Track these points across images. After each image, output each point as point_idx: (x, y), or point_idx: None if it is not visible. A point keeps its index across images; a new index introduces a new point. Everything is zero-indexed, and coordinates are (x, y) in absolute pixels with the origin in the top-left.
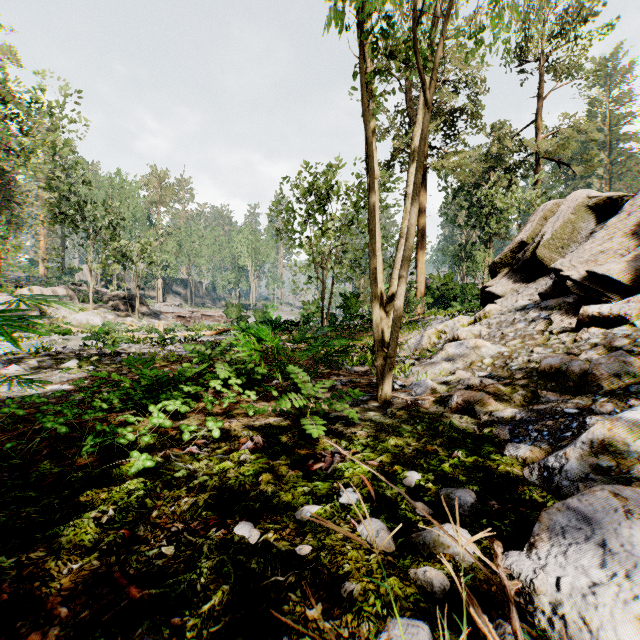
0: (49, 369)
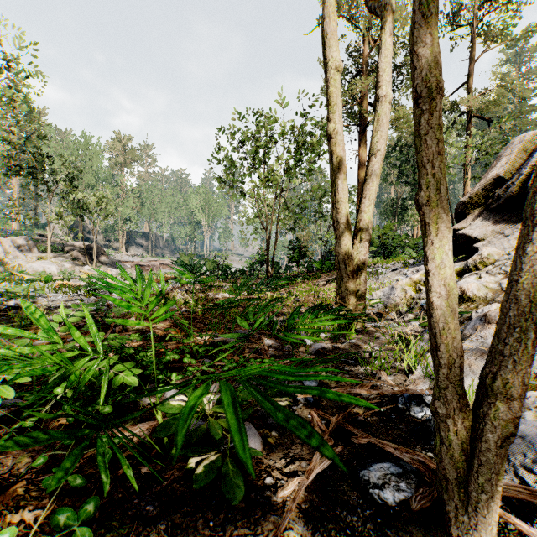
0: None
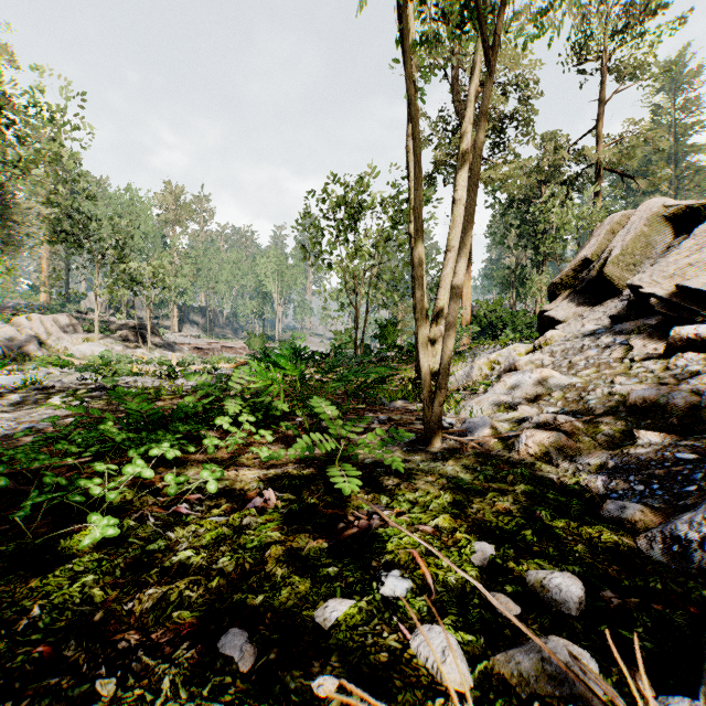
0: (32, 405)
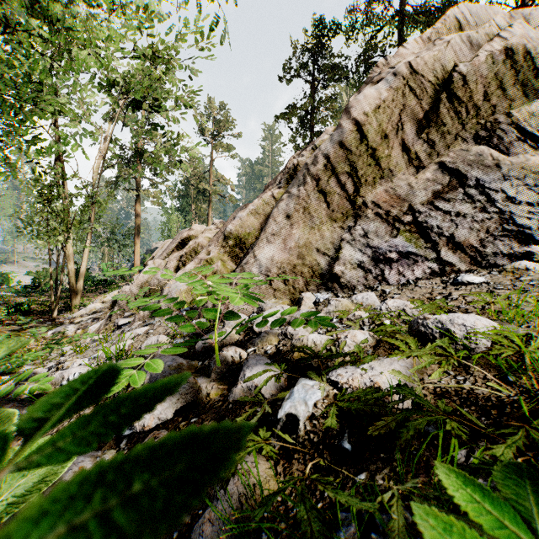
0: None
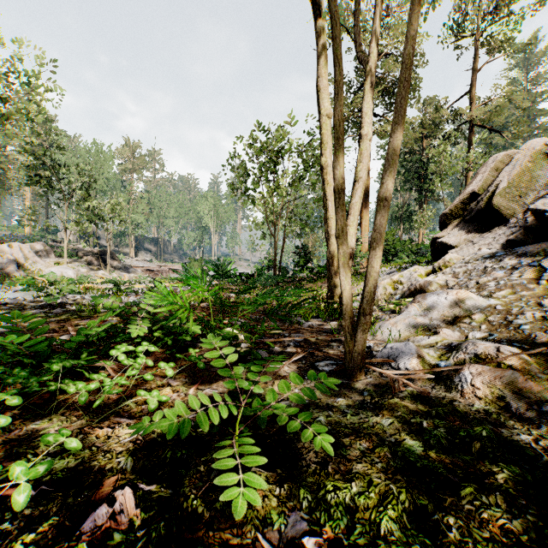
0: None
